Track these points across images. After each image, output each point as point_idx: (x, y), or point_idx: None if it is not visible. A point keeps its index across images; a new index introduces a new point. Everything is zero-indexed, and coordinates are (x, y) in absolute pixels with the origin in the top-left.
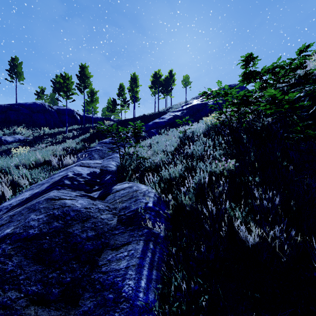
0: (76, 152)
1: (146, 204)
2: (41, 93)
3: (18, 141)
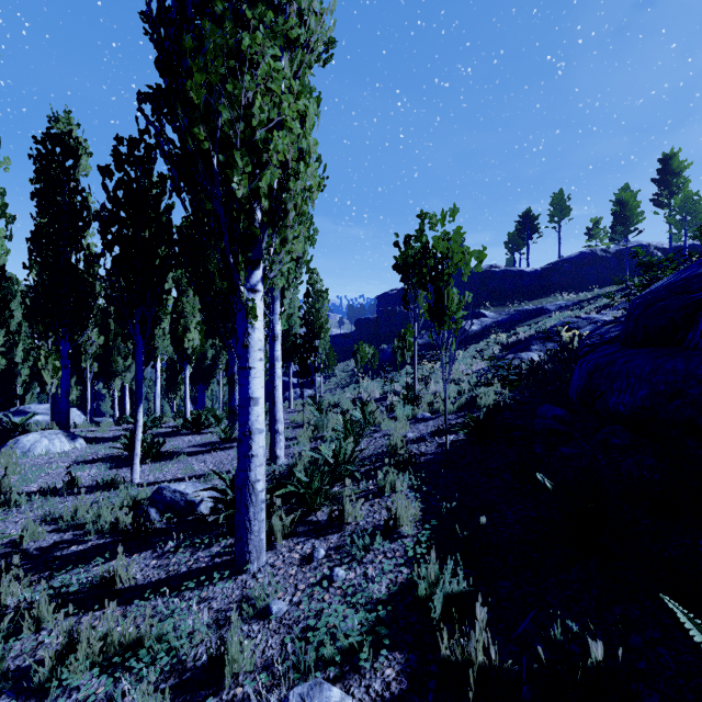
0: (607, 308)
1: (603, 318)
2: (594, 229)
3: (558, 308)
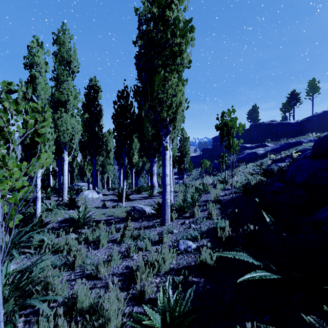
0: None
1: None
2: None
3: (309, 141)
